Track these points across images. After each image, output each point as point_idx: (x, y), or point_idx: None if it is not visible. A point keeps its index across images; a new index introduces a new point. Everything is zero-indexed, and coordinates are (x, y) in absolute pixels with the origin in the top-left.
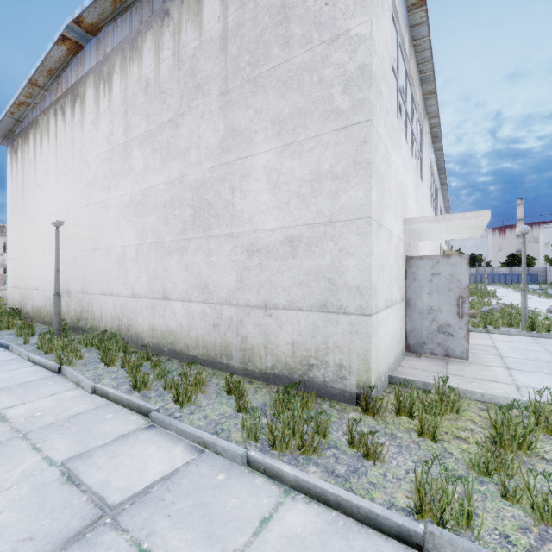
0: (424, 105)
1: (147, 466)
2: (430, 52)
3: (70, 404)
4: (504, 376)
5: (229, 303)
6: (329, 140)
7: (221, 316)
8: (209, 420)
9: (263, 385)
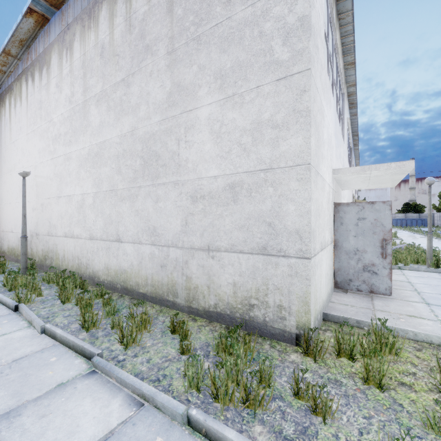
0: (344, 75)
1: (79, 428)
2: (353, 25)
3: (17, 345)
4: (427, 312)
5: (175, 245)
6: (269, 90)
7: (167, 257)
8: (151, 364)
9: (206, 322)
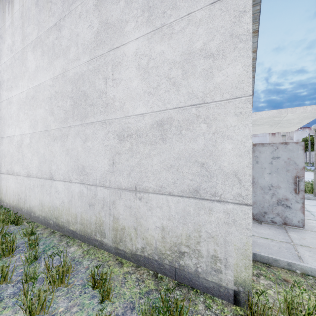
0: None
1: None
2: None
3: None
4: None
5: (103, 185)
6: (202, 16)
7: (95, 196)
8: None
9: (133, 268)
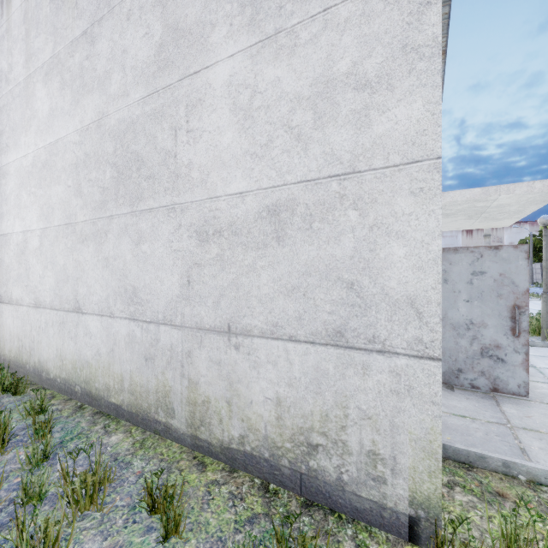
0: None
1: None
2: None
3: None
4: None
5: (170, 321)
6: (350, 13)
7: (156, 342)
8: None
9: (224, 473)
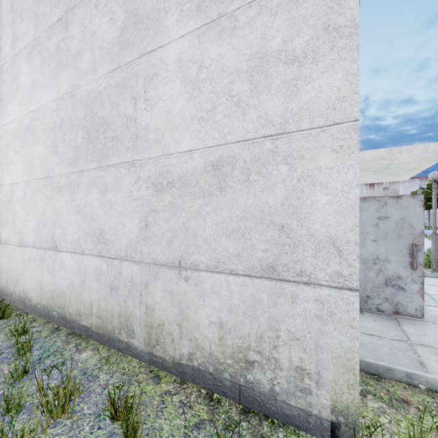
0: None
1: None
2: None
3: None
4: None
5: (130, 258)
6: None
7: (119, 275)
8: None
9: (175, 384)
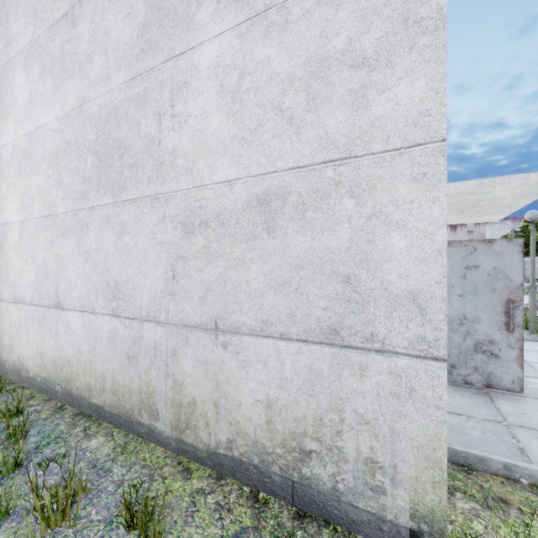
0: None
1: None
2: None
3: None
4: None
5: (153, 318)
6: None
7: (140, 340)
8: None
9: (210, 480)
